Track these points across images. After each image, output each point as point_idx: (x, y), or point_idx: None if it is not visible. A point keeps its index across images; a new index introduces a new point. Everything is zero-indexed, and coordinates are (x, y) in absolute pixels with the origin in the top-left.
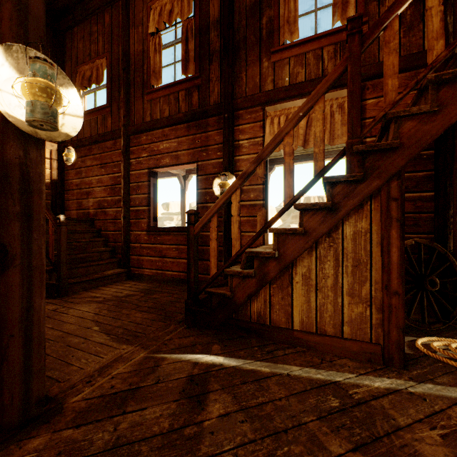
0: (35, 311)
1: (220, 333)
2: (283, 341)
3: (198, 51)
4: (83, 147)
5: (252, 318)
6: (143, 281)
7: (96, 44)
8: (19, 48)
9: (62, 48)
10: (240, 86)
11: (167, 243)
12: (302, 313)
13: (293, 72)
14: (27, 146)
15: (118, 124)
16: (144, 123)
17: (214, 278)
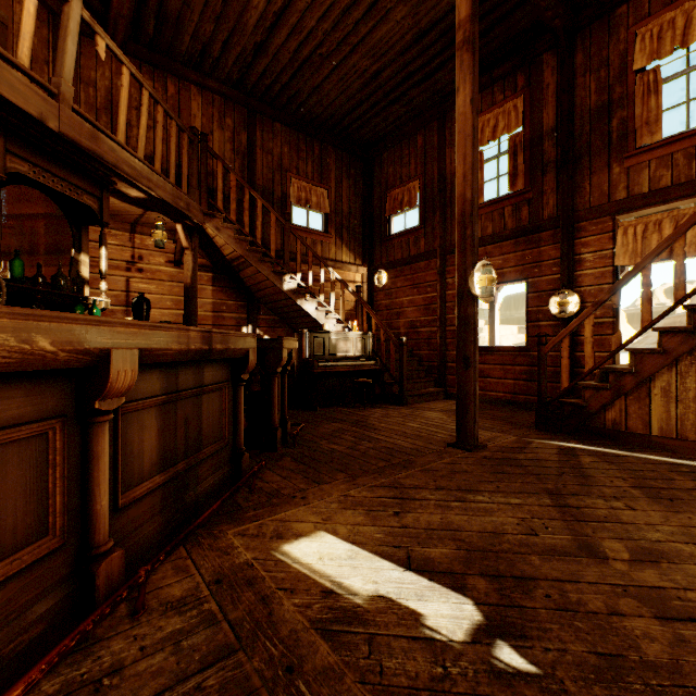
0: (476, 391)
1: (572, 436)
2: (639, 445)
3: (529, 164)
4: (393, 269)
5: (606, 425)
6: None
7: (408, 167)
8: (479, 262)
9: (371, 176)
10: (582, 197)
11: (490, 363)
12: (660, 421)
13: (654, 176)
14: (474, 306)
15: (432, 245)
16: None
17: (566, 390)
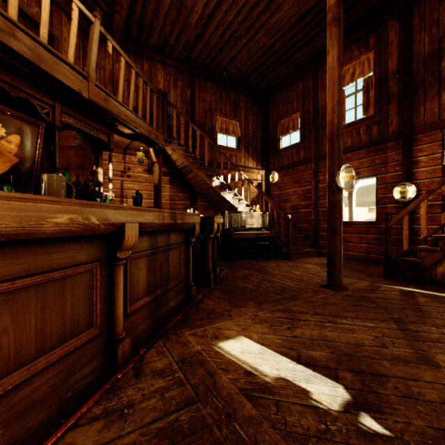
0: (341, 251)
1: (411, 283)
2: None
3: (378, 96)
4: (282, 171)
5: (437, 276)
6: None
7: (292, 104)
8: (343, 165)
9: (267, 111)
10: (417, 117)
11: (349, 233)
12: None
13: None
14: (340, 195)
15: (308, 154)
16: None
17: (406, 251)
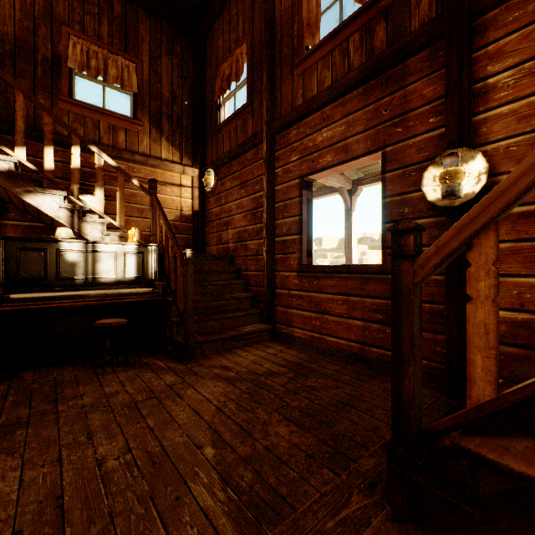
0: None
1: None
2: None
3: None
4: (223, 166)
5: None
6: (292, 346)
7: (236, 31)
8: None
9: (203, 56)
10: None
11: (328, 292)
12: None
13: None
14: None
15: (260, 125)
16: (294, 110)
17: (486, 413)
